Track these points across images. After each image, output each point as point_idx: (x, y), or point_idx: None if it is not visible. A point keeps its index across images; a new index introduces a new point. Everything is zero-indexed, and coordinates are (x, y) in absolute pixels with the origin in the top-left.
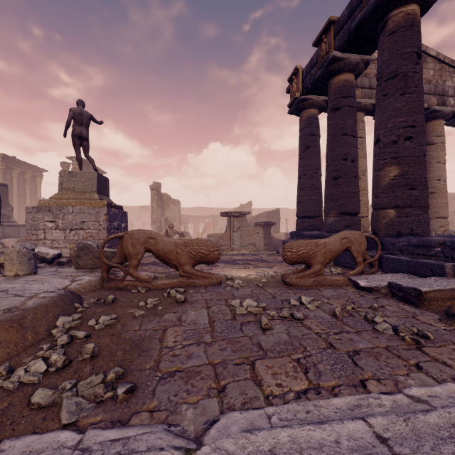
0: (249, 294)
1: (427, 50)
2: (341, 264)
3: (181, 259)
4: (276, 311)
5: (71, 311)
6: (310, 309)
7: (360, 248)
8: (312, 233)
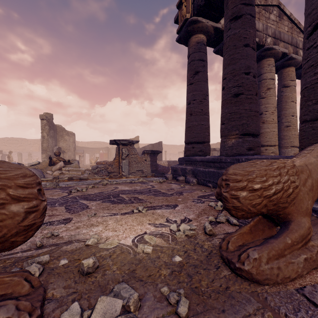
0: None
1: (284, 9)
2: None
3: None
4: None
5: None
6: None
7: None
8: (206, 158)
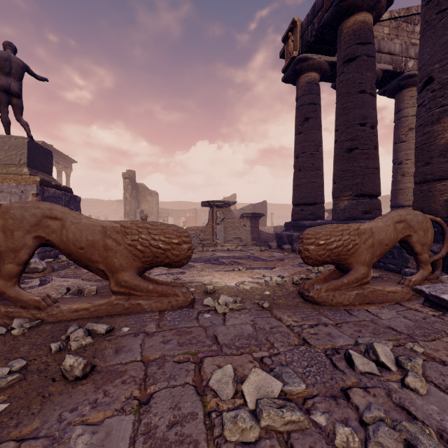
0: (249, 335)
1: None
2: None
3: (114, 259)
4: (342, 414)
5: None
6: (419, 392)
7: (426, 238)
8: (316, 223)
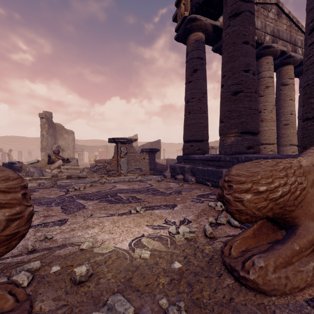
0: None
1: (283, 7)
2: None
3: None
4: None
5: None
6: None
7: None
8: (205, 156)
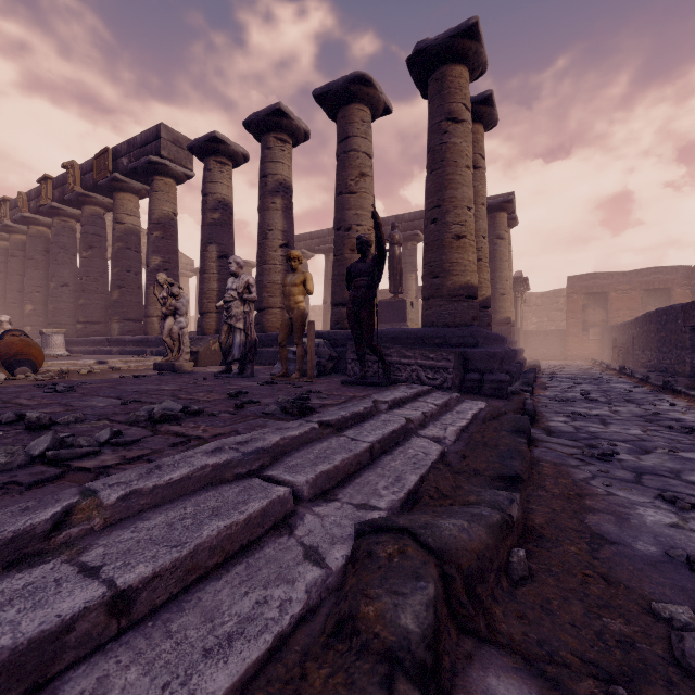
0: None
1: None
2: None
3: None
4: None
5: None
6: None
7: None
8: None
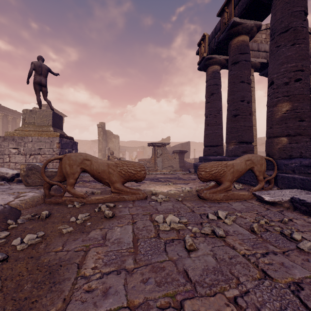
0: (170, 208)
1: None
2: (241, 181)
3: (112, 177)
4: (197, 227)
5: (1, 228)
6: (227, 224)
7: (261, 168)
8: (216, 157)
